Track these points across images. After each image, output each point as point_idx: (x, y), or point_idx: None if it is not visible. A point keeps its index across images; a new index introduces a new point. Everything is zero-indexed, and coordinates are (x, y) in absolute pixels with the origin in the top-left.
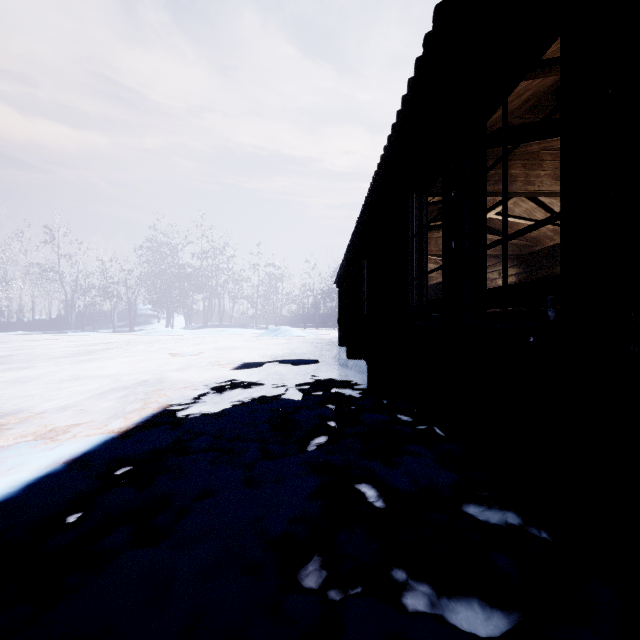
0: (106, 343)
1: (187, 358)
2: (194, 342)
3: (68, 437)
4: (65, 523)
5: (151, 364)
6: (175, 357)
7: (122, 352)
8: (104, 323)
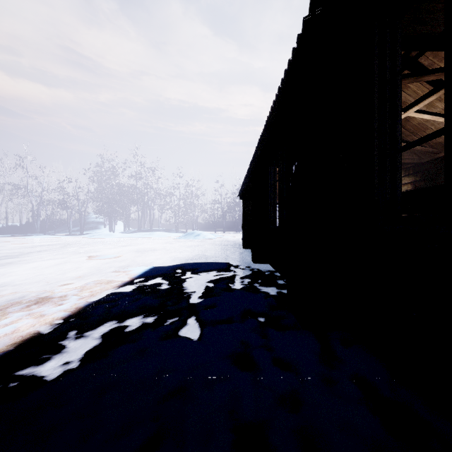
0: (49, 245)
1: (103, 261)
2: (123, 244)
3: None
4: None
5: (61, 269)
6: (92, 260)
7: (51, 254)
8: (63, 228)
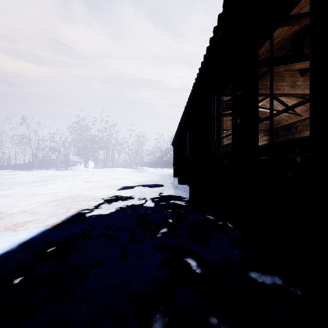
0: (52, 176)
1: (94, 184)
2: (98, 175)
3: (23, 229)
4: (11, 284)
5: (74, 187)
6: (87, 183)
7: (60, 180)
8: (52, 165)
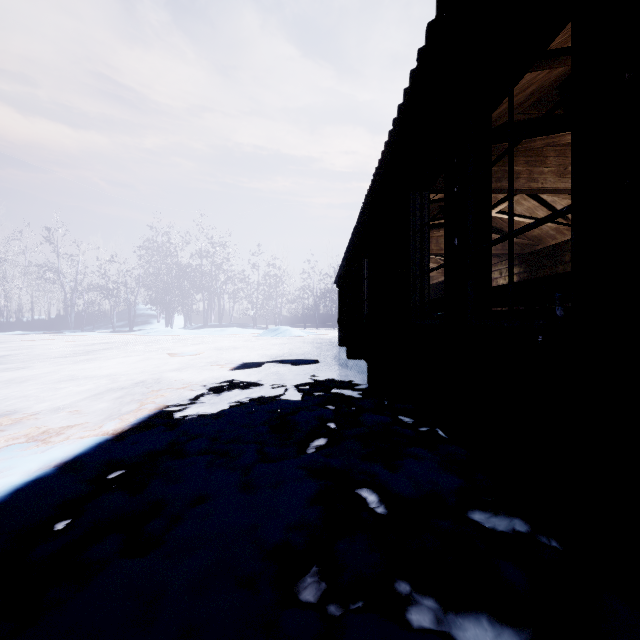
0: (105, 343)
1: (186, 358)
2: (193, 342)
3: (61, 439)
4: (52, 531)
5: (149, 364)
6: (174, 357)
7: (121, 352)
8: (103, 323)
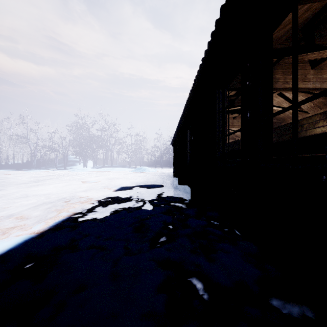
0: (50, 175)
1: (91, 184)
2: (96, 175)
3: (4, 237)
4: None
5: (70, 187)
6: (84, 183)
7: (57, 180)
8: (51, 165)
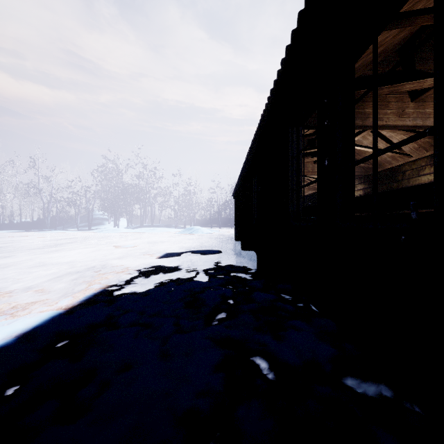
0: (70, 238)
1: (126, 249)
2: (133, 237)
3: (25, 313)
4: (2, 397)
5: (100, 254)
6: (117, 248)
7: (80, 245)
8: (70, 224)
